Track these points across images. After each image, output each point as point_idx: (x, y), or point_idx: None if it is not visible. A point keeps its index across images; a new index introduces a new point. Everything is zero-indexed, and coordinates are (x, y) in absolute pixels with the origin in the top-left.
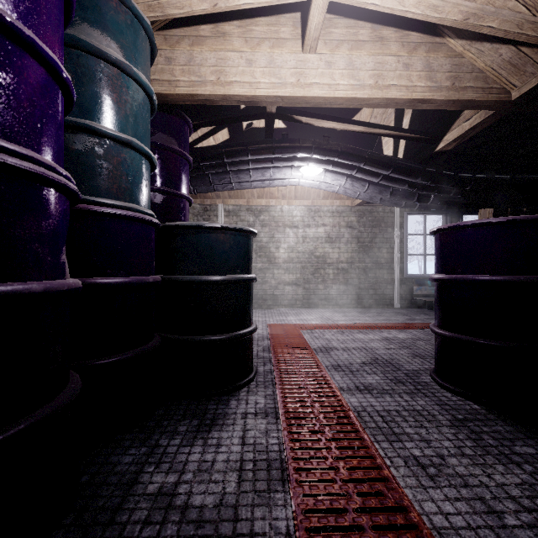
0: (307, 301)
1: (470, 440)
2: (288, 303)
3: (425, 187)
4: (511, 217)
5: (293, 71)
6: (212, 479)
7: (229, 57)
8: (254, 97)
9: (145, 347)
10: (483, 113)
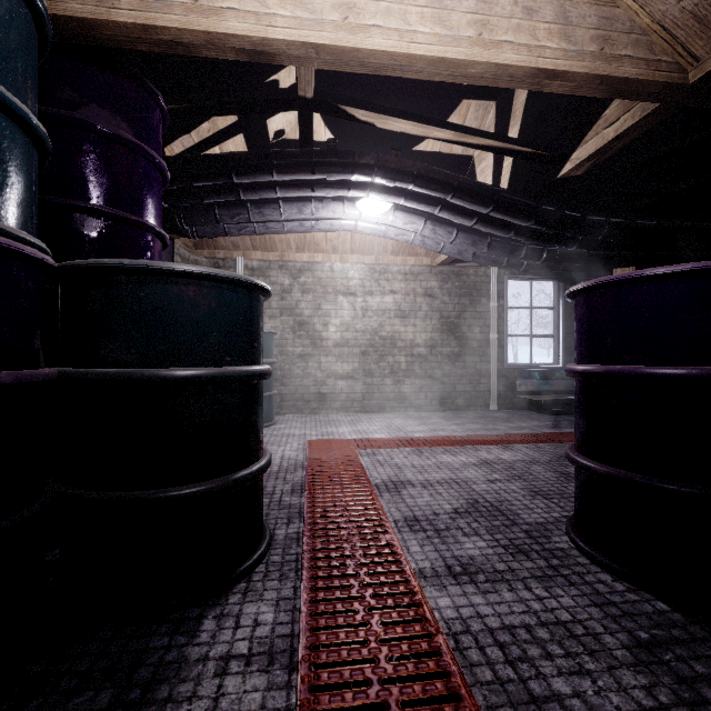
0: (368, 402)
1: (684, 709)
2: (342, 406)
3: (539, 236)
4: None
5: None
6: None
7: None
8: (265, 42)
9: None
10: (639, 109)
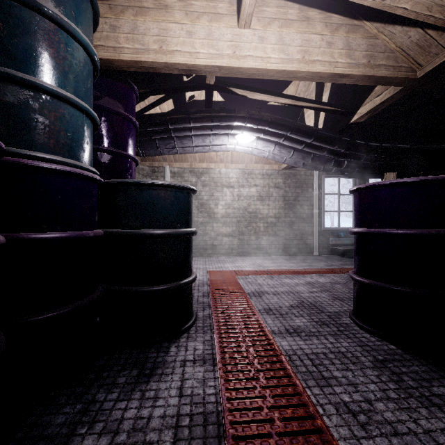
0: (241, 250)
1: (392, 382)
2: (226, 252)
3: (341, 154)
4: (424, 177)
5: (230, 43)
6: (146, 440)
7: (170, 28)
8: (194, 66)
9: (85, 300)
10: (392, 89)
